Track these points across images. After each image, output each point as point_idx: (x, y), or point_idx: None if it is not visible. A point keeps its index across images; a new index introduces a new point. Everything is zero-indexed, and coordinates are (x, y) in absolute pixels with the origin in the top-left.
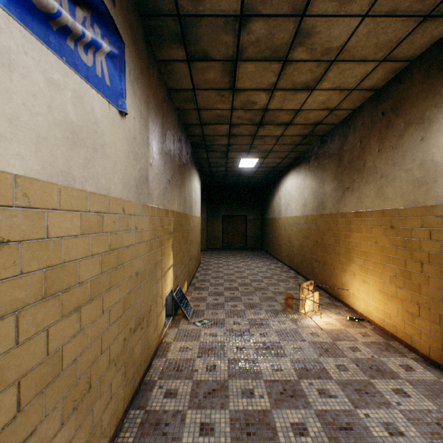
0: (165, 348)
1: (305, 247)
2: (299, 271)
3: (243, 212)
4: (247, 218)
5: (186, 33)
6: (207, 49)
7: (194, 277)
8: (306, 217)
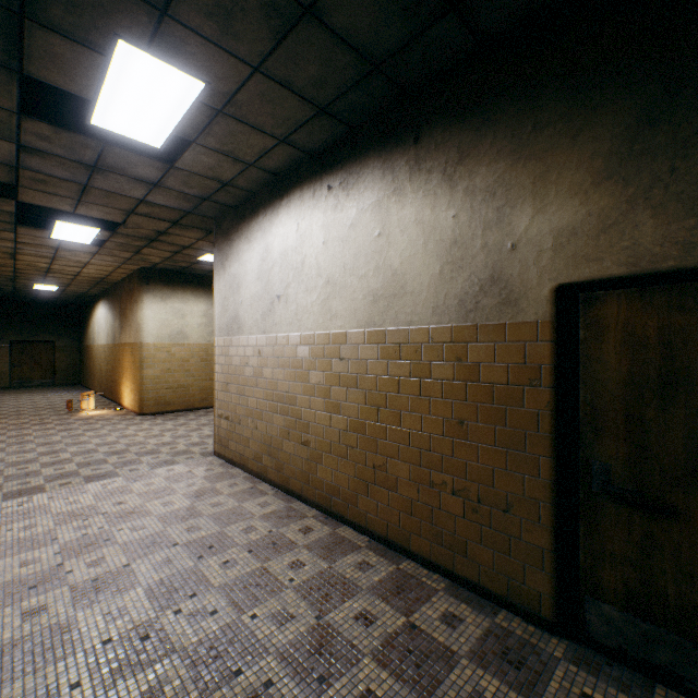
0: None
1: (109, 372)
2: (106, 395)
3: (51, 337)
4: (57, 345)
5: None
6: None
7: None
8: (109, 345)
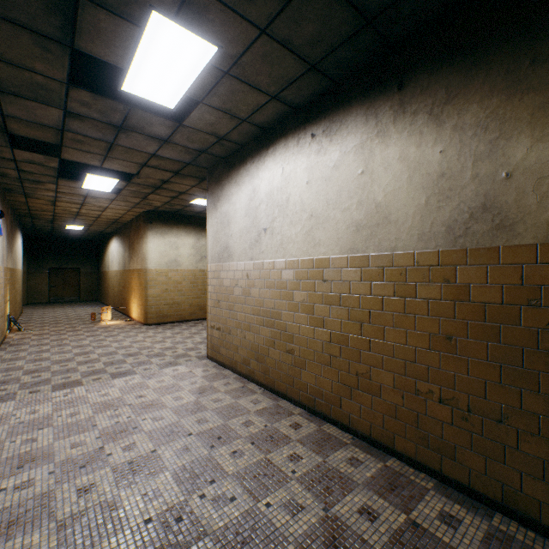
0: (11, 337)
1: (120, 291)
2: (118, 309)
3: (77, 265)
4: (81, 271)
5: (28, 194)
6: (39, 197)
7: (18, 319)
8: (120, 271)
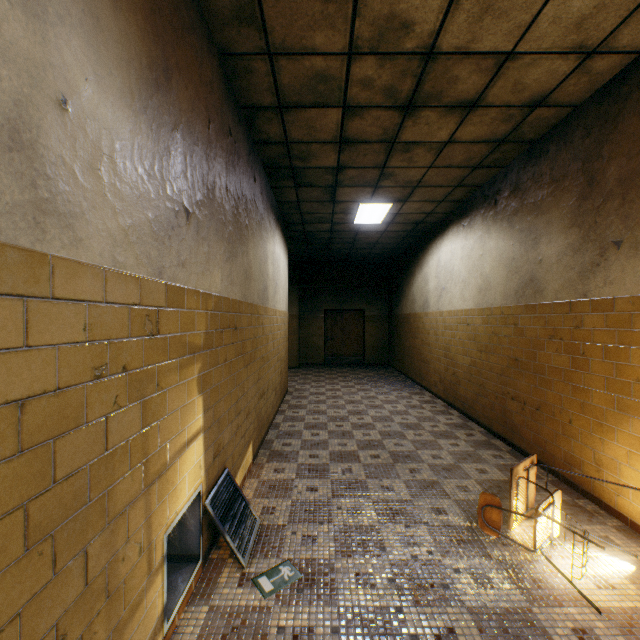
0: None
1: (486, 369)
2: (470, 414)
3: (359, 305)
4: (365, 314)
5: None
6: None
7: (271, 425)
8: (487, 310)
